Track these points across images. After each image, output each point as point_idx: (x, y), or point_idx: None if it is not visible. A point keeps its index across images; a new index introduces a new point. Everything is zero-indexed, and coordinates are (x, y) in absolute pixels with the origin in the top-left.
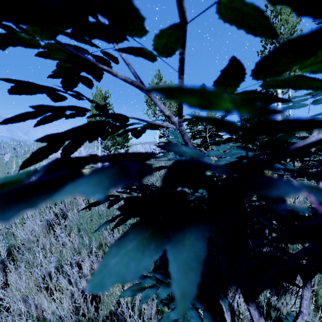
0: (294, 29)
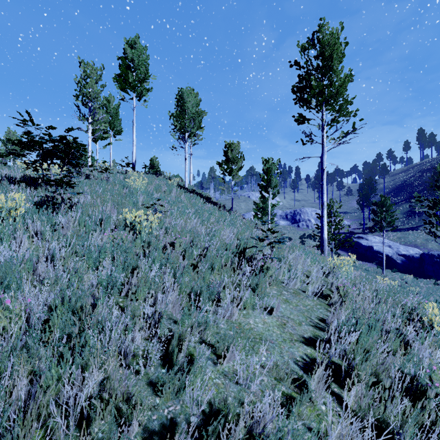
0: (98, 95)
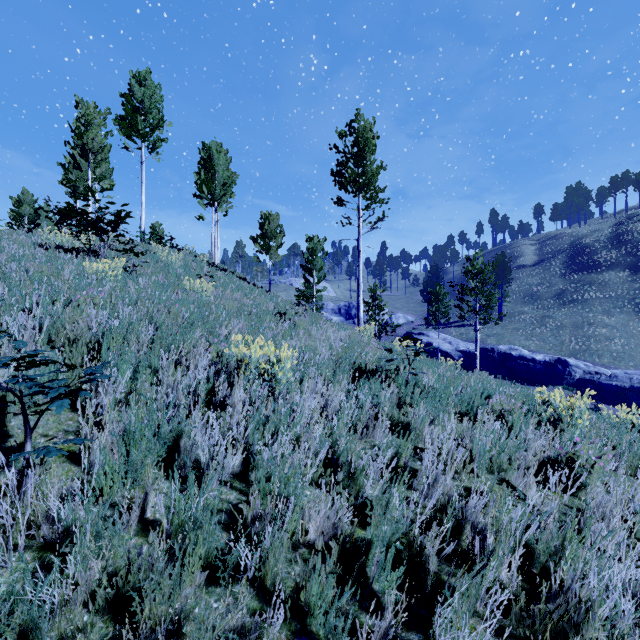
0: (103, 147)
